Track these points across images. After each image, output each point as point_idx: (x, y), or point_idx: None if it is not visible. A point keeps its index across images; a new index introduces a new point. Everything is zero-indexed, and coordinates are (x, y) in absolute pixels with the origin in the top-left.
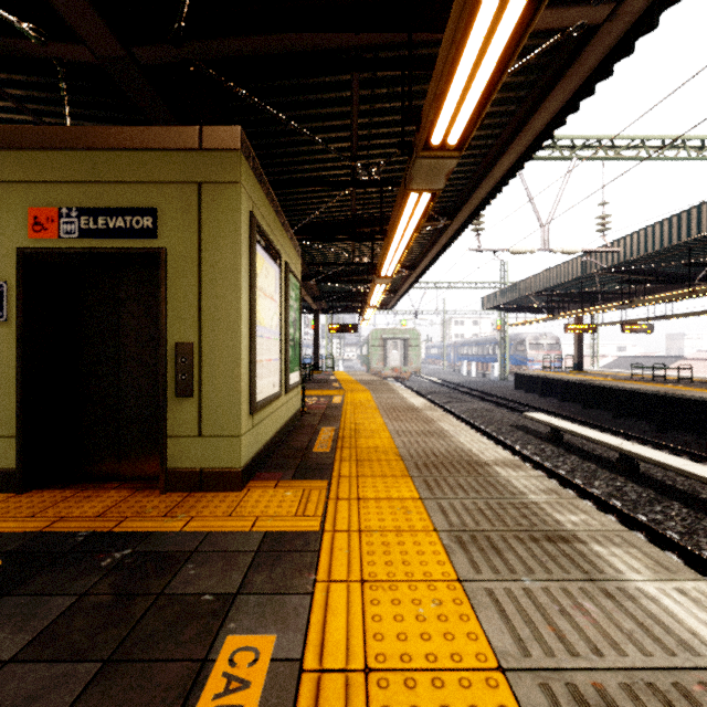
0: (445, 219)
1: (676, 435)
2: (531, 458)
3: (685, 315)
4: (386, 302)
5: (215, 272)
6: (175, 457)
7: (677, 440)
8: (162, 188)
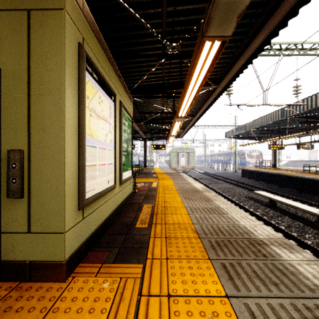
0: (214, 84)
1: None
2: (263, 218)
3: None
4: (179, 134)
5: (42, 88)
6: (7, 251)
7: None
8: None
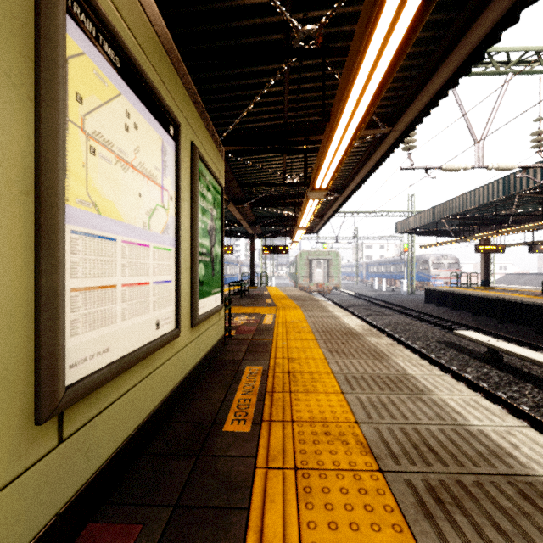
0: (385, 125)
1: None
2: (482, 387)
3: None
4: (312, 227)
5: None
6: None
7: None
8: None
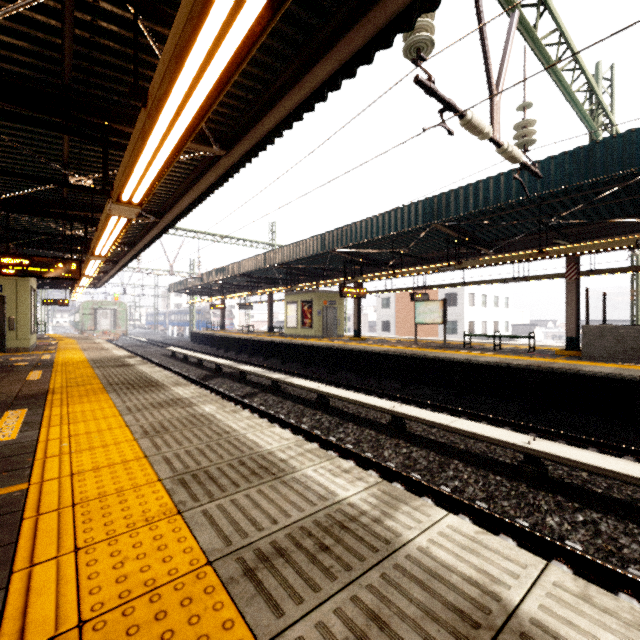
0: (113, 264)
1: (229, 353)
2: (153, 361)
3: (262, 302)
4: (95, 283)
5: (22, 301)
6: (9, 345)
7: (228, 354)
8: (4, 280)
